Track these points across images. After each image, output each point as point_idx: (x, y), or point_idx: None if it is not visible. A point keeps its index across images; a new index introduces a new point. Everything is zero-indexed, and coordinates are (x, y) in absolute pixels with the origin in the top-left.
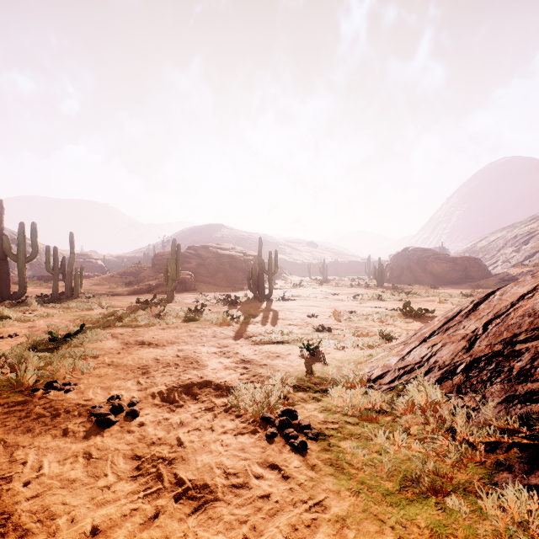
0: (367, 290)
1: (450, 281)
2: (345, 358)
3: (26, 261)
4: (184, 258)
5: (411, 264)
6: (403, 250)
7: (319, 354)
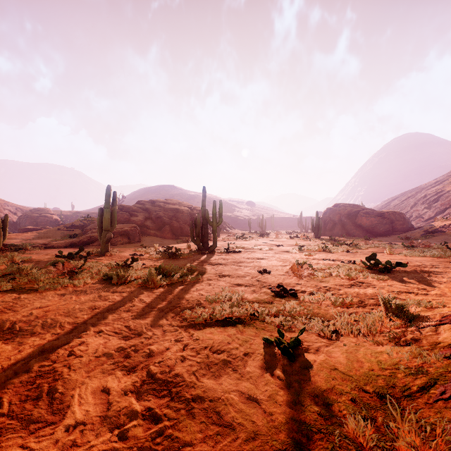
0: (307, 241)
1: (378, 233)
2: (358, 368)
3: None
4: (131, 212)
5: (342, 218)
6: (334, 206)
7: (301, 353)
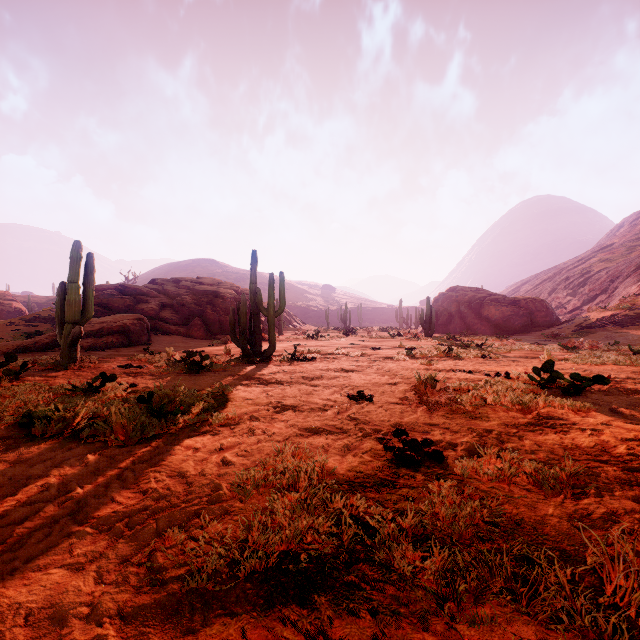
0: (416, 341)
1: (512, 330)
2: None
3: None
4: (138, 296)
5: (461, 308)
6: (449, 290)
7: None
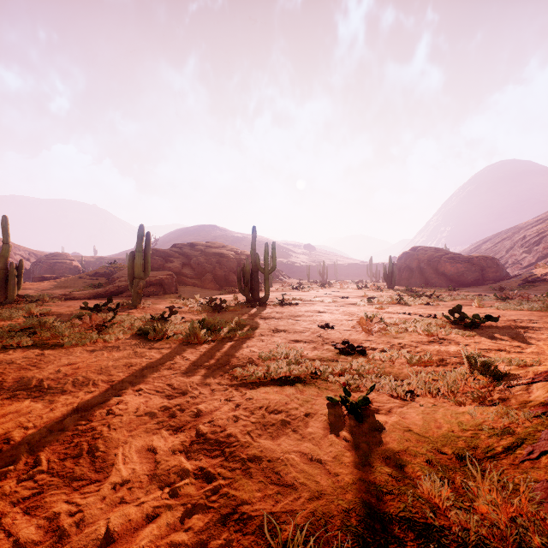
0: (378, 292)
1: (466, 283)
2: (435, 430)
3: None
4: (166, 257)
5: (421, 265)
6: (412, 250)
7: (370, 414)
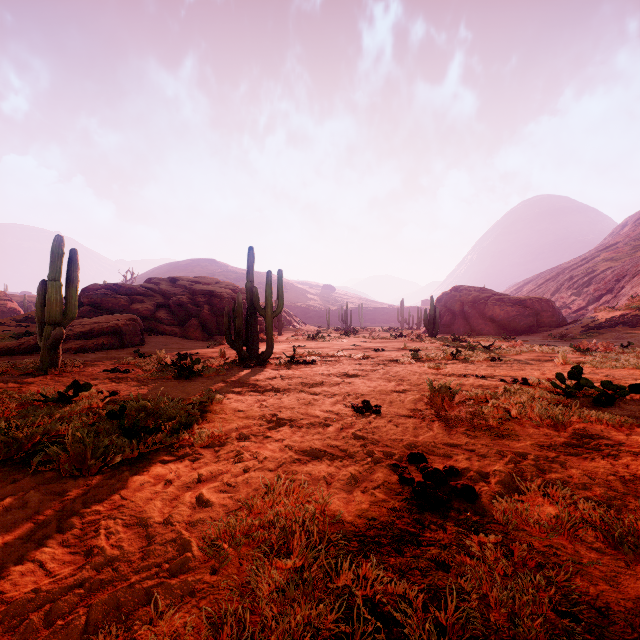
0: (419, 342)
1: (518, 330)
2: None
3: None
4: (133, 295)
5: (465, 308)
6: (453, 290)
7: None
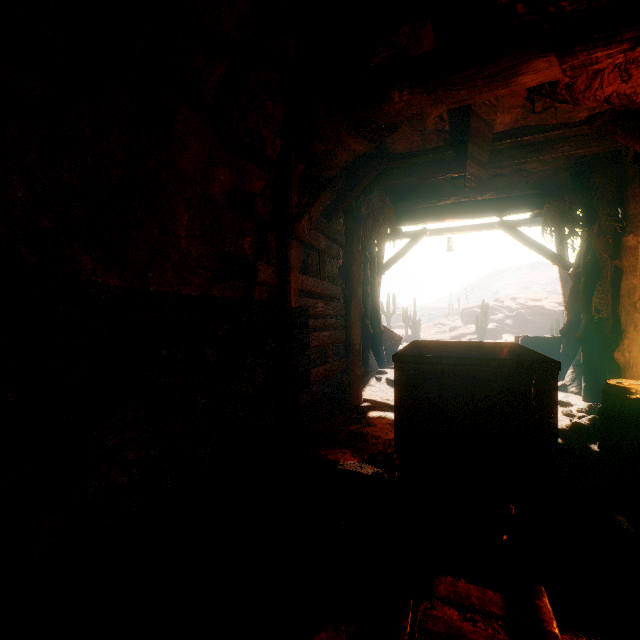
0: None
1: None
2: None
3: (390, 316)
4: (490, 311)
5: None
6: None
7: None
